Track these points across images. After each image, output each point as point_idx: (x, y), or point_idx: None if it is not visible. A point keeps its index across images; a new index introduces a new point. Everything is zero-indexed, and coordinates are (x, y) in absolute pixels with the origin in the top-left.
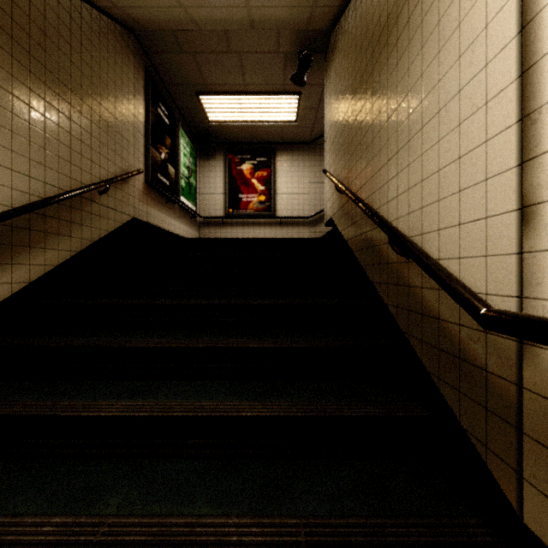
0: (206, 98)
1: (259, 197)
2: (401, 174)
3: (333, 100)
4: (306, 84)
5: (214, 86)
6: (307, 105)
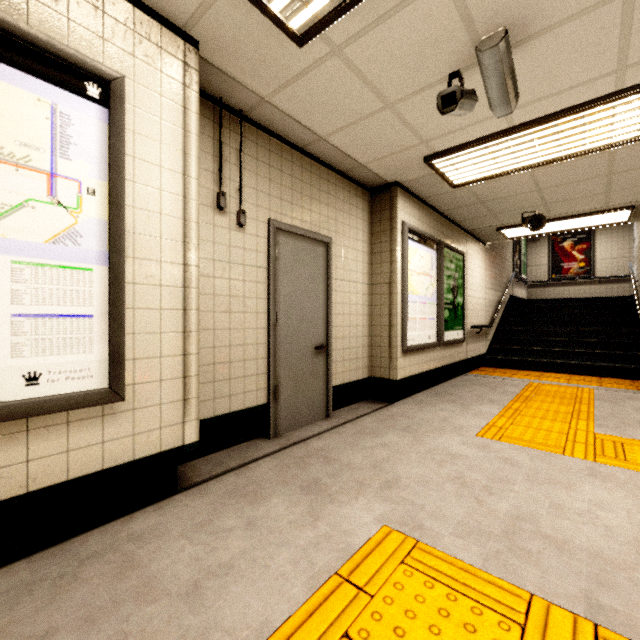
0: None
1: (578, 264)
2: None
3: (635, 227)
4: None
5: None
6: None
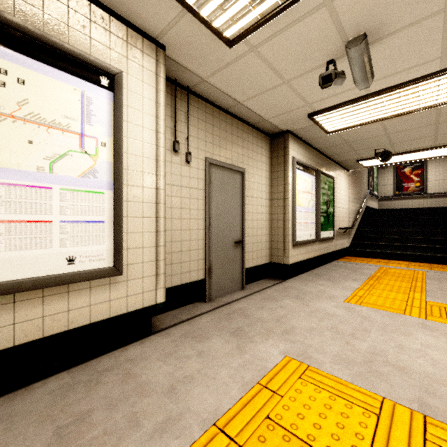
0: None
1: (415, 184)
2: None
3: None
4: None
5: None
6: None
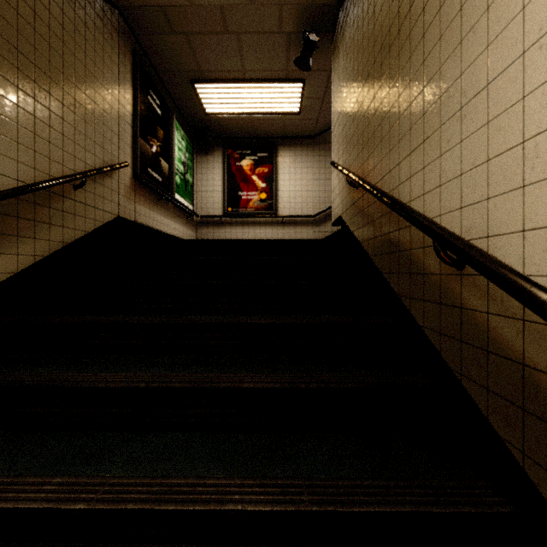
0: (202, 87)
1: (259, 195)
2: (447, 155)
3: (343, 83)
4: (310, 70)
5: (210, 72)
6: (312, 95)
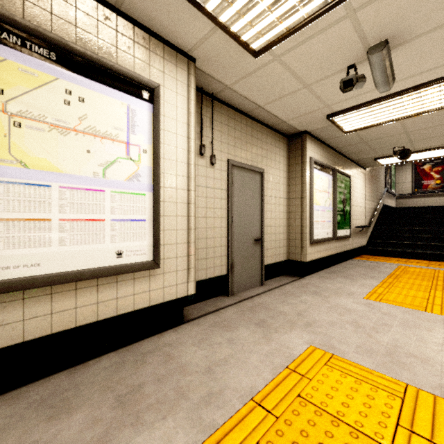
0: None
1: (435, 181)
2: None
3: None
4: None
5: None
6: None
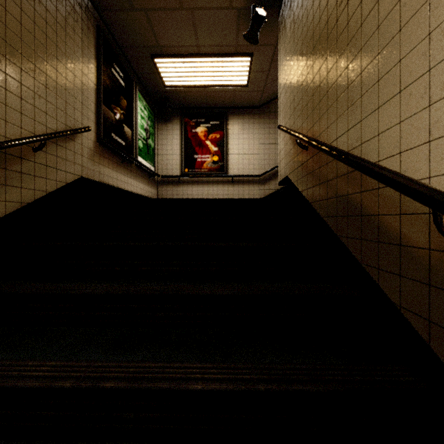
0: (161, 62)
1: (212, 157)
2: (442, 102)
3: (290, 51)
4: (258, 44)
5: (168, 48)
6: (259, 68)
